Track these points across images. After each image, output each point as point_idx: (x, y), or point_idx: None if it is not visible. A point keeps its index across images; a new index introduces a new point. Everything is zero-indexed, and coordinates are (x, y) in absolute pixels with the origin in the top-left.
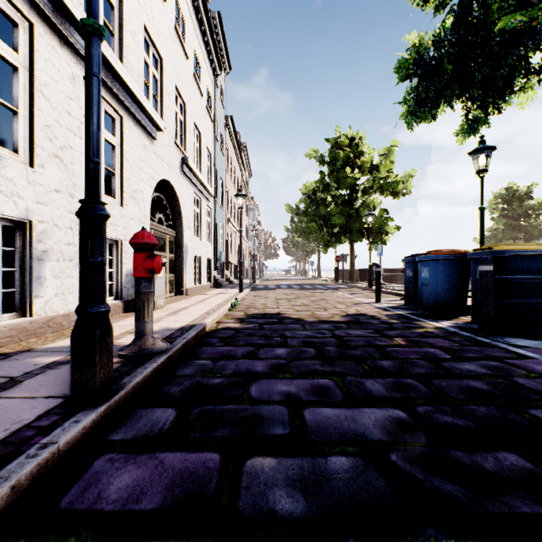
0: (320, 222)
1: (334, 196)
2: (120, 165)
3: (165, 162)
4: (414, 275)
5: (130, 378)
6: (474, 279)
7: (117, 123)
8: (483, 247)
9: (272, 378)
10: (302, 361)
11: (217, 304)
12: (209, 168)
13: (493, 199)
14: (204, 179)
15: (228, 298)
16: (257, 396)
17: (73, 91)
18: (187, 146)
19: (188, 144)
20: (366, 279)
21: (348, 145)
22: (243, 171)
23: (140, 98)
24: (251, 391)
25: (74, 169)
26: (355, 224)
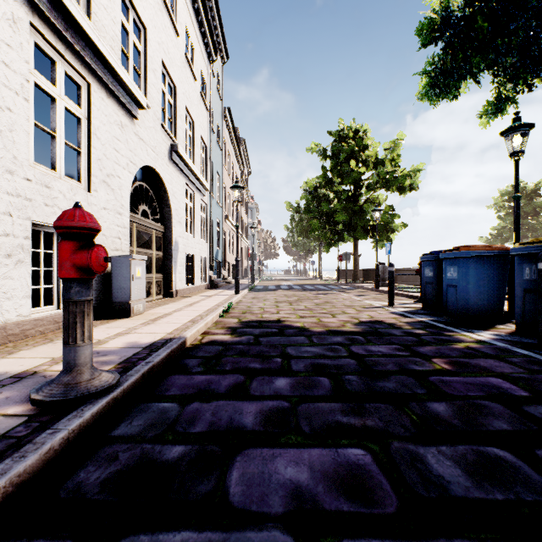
0: (322, 219)
1: (337, 192)
2: (88, 143)
3: (150, 146)
4: (435, 275)
5: (10, 461)
6: (520, 280)
7: (83, 91)
8: (533, 240)
9: (268, 446)
10: (314, 403)
11: (207, 309)
12: (204, 161)
13: (499, 197)
14: (197, 171)
15: (221, 301)
16: (239, 499)
17: (12, 36)
18: (177, 132)
19: (179, 130)
20: (370, 279)
21: (352, 138)
22: (242, 167)
23: (112, 63)
24: (231, 482)
25: (15, 138)
26: (359, 221)
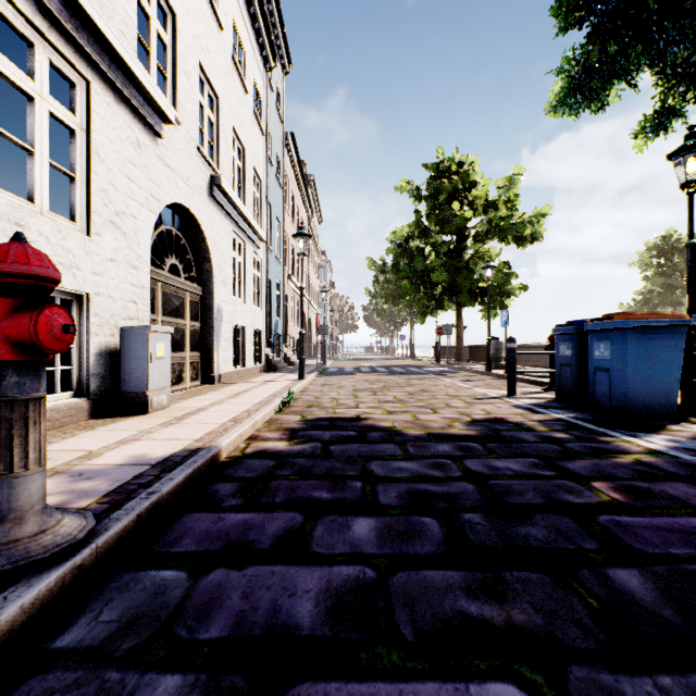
0: (415, 280)
1: (434, 244)
2: (86, 165)
3: (180, 176)
4: (575, 354)
5: None
6: None
7: (79, 91)
8: None
9: (338, 675)
10: (418, 570)
11: (259, 401)
12: (259, 201)
13: (645, 251)
14: (249, 214)
15: (280, 389)
16: None
17: None
18: (221, 160)
19: (223, 158)
20: (478, 358)
21: (455, 172)
22: (310, 213)
23: (122, 53)
24: None
25: None
26: (465, 283)
